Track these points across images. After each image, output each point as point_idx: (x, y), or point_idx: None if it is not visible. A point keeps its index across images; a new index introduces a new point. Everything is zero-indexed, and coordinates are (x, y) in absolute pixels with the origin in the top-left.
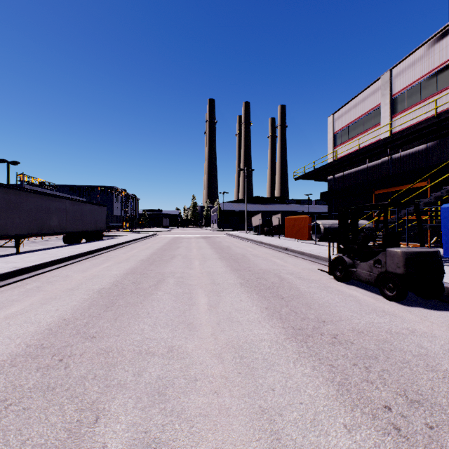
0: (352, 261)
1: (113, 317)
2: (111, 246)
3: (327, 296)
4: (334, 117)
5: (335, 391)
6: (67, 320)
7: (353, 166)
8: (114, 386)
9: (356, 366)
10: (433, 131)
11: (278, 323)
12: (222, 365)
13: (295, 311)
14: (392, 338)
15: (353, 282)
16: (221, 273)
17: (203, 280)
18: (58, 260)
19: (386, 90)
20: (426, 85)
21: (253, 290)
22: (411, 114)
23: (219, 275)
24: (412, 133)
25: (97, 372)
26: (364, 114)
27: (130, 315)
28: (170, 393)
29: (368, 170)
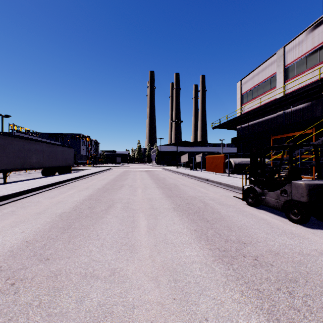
0: (261, 190)
1: (67, 239)
2: (76, 178)
3: (244, 219)
4: (242, 83)
5: (266, 320)
6: (28, 242)
7: (256, 118)
8: (55, 315)
9: (280, 291)
10: (316, 92)
11: (205, 245)
12: (158, 290)
13: (219, 233)
14: (305, 260)
15: (262, 207)
16: (158, 200)
17: (144, 205)
18: (33, 189)
19: (281, 62)
20: (310, 58)
21: (184, 213)
22: (299, 80)
23: (156, 201)
24: (301, 93)
25: (43, 298)
26: (264, 80)
27: (82, 237)
28: None
29: (267, 121)
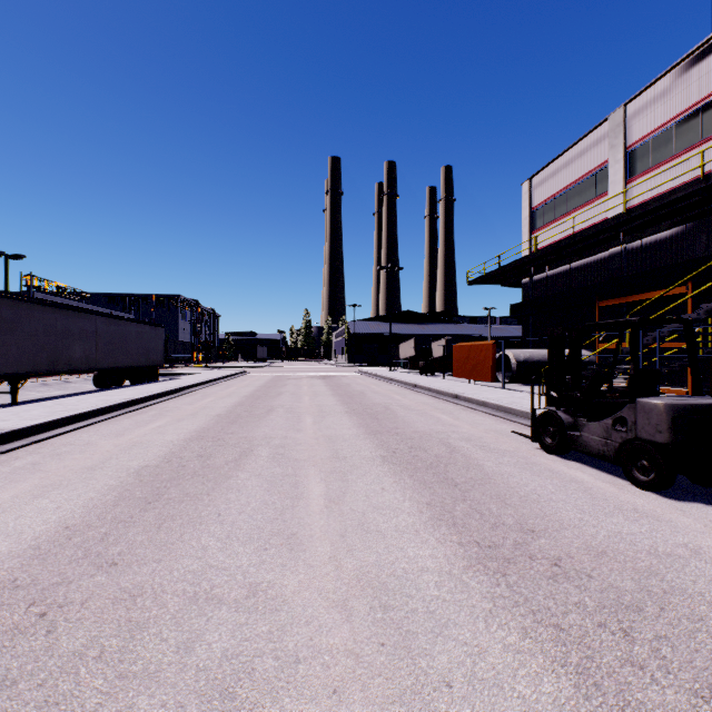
0: (573, 419)
1: (155, 522)
2: (170, 392)
3: (533, 481)
4: (533, 183)
5: (573, 687)
6: (72, 528)
7: (564, 262)
8: (134, 676)
9: (605, 628)
10: (695, 204)
11: (450, 535)
12: (349, 627)
13: (480, 511)
14: (662, 566)
15: (575, 454)
16: (349, 439)
17: (318, 452)
18: (77, 416)
19: (618, 138)
20: (683, 129)
21: (404, 469)
22: (659, 177)
23: (345, 442)
24: (662, 207)
25: (108, 642)
26: (581, 178)
27: (185, 518)
28: (245, 695)
29: (588, 269)
